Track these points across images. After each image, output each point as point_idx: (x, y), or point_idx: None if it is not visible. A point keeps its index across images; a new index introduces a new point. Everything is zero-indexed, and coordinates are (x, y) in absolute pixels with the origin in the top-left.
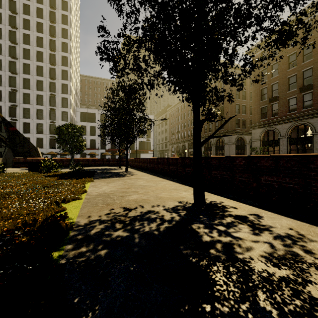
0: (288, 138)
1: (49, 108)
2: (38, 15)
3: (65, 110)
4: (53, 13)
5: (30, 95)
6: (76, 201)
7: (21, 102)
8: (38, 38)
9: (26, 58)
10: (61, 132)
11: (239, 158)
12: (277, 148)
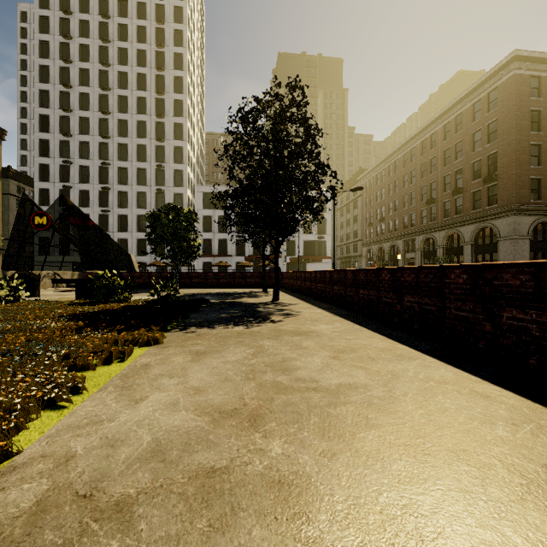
0: None
1: (155, 189)
2: (139, 39)
3: (180, 190)
4: (161, 30)
5: (127, 170)
6: None
7: (116, 182)
8: (139, 76)
9: (122, 112)
10: (157, 223)
11: None
12: None
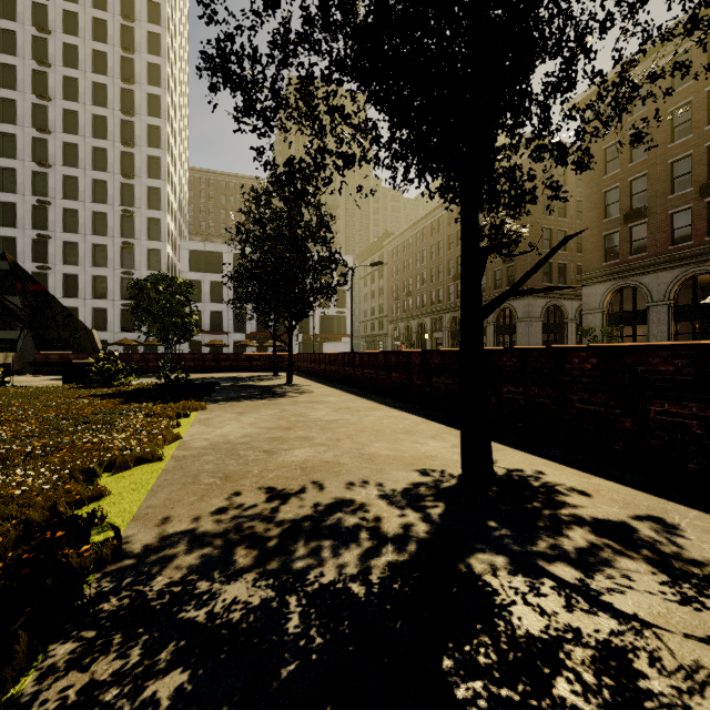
0: (672, 305)
1: (120, 242)
2: (96, 35)
3: (156, 245)
4: (129, 29)
5: (78, 214)
6: (145, 466)
7: (59, 228)
8: (96, 86)
9: (69, 132)
10: (142, 295)
11: (581, 351)
12: (642, 330)
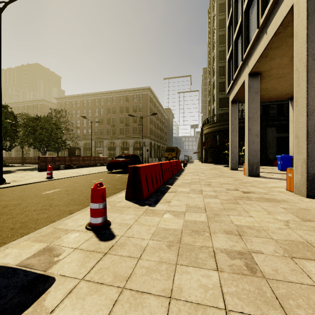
0: None
1: None
2: None
3: None
4: None
5: None
6: None
7: None
8: None
9: None
10: None
11: (33, 157)
12: None
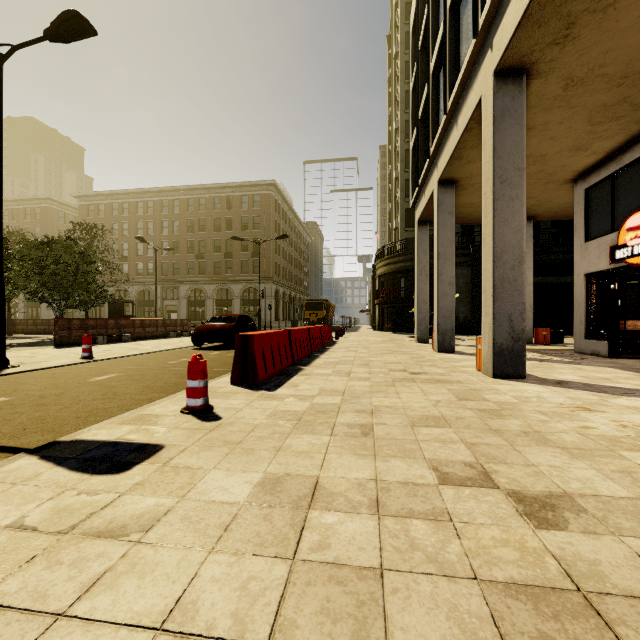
0: None
1: None
2: None
3: None
4: None
5: None
6: None
7: None
8: None
9: None
10: None
11: (31, 320)
12: None
